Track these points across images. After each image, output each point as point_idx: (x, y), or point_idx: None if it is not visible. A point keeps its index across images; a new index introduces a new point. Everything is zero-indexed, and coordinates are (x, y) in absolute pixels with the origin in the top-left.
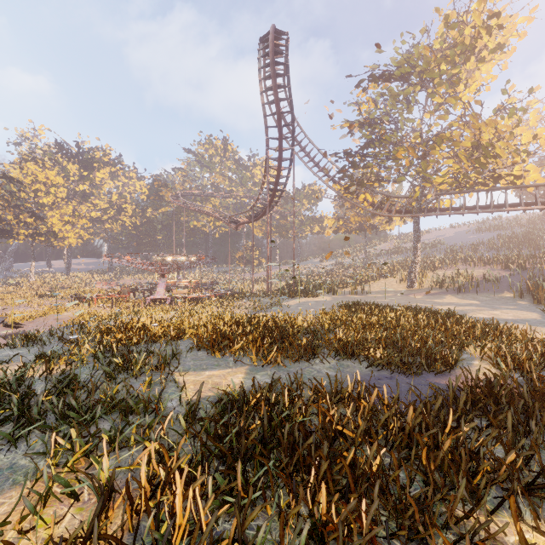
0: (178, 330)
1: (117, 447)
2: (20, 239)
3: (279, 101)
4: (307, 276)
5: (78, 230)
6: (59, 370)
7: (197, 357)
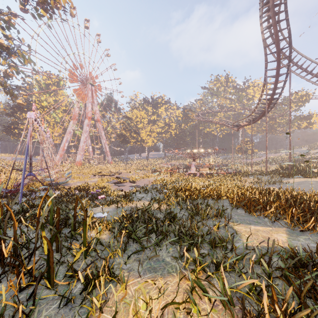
0: (218, 193)
1: (221, 270)
2: (131, 144)
3: (278, 32)
4: (297, 161)
5: (152, 138)
6: (162, 207)
7: (237, 213)
